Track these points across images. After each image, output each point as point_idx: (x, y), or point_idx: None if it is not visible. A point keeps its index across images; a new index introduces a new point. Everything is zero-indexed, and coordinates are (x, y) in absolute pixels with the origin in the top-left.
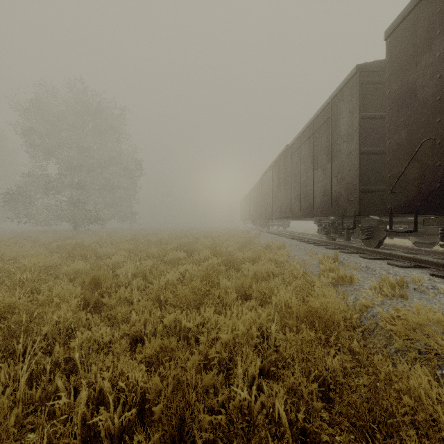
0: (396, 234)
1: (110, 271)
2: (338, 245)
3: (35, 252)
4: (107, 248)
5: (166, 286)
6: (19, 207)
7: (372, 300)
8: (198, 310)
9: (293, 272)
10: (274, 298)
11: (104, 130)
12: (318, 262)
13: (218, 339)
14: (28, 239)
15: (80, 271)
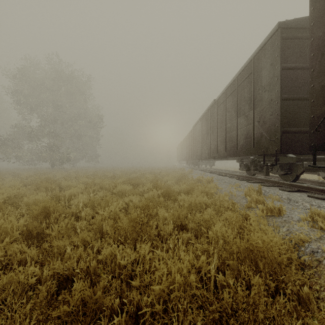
0: (312, 170)
1: (66, 201)
2: (257, 180)
3: (10, 184)
4: (69, 181)
5: (110, 216)
6: (9, 150)
7: (307, 234)
8: (135, 242)
9: (224, 203)
10: (210, 232)
11: (74, 92)
12: (243, 194)
13: (152, 285)
14: (13, 175)
15: (38, 202)
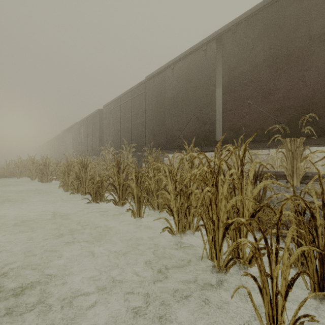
0: None
1: None
2: None
3: None
4: None
5: None
6: None
7: None
8: None
9: None
10: None
11: None
12: None
13: None
14: None
15: None
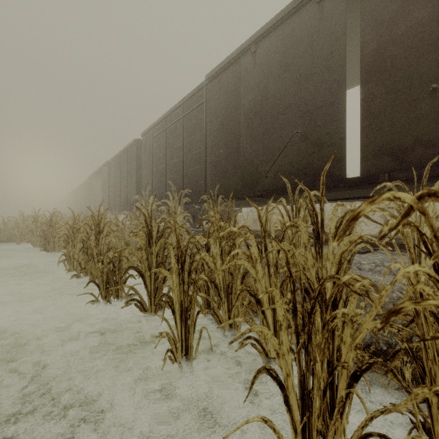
0: None
1: None
2: None
3: None
4: None
5: None
6: None
7: None
8: None
9: None
10: None
11: None
12: None
13: None
14: None
15: None
